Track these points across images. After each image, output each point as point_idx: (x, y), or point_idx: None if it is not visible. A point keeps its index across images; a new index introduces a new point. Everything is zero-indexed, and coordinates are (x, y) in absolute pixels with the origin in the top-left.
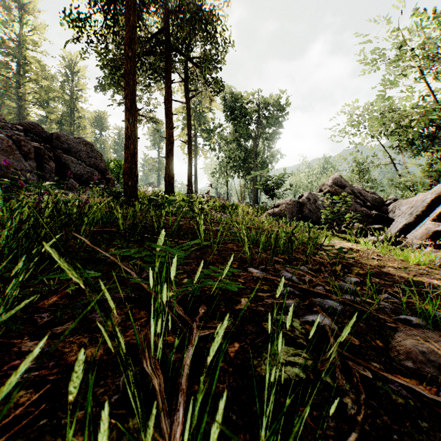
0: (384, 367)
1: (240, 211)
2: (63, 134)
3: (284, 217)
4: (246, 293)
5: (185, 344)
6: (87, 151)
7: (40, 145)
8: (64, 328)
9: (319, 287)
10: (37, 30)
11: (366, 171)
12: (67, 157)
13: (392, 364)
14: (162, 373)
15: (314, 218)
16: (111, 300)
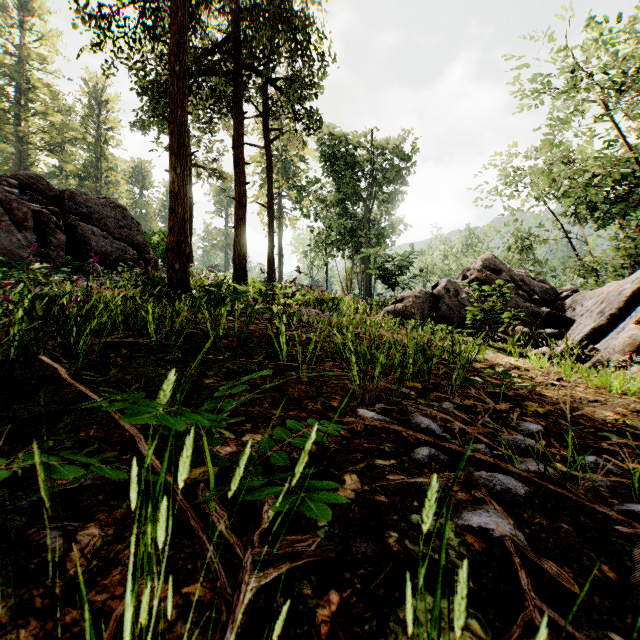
0: None
1: (345, 308)
2: (80, 192)
3: (411, 317)
4: (354, 460)
5: None
6: (117, 218)
7: (43, 207)
8: None
9: (479, 445)
10: (46, 40)
11: (529, 249)
12: (86, 226)
13: None
14: None
15: (456, 319)
16: None
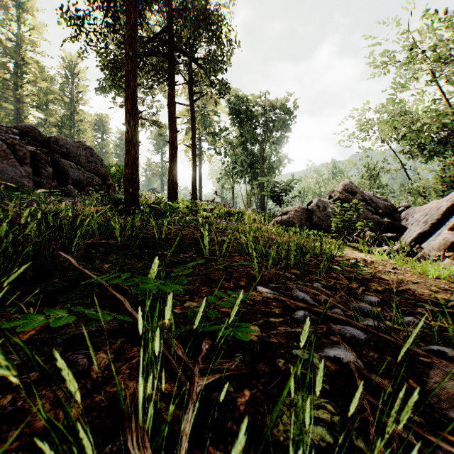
0: (425, 420)
1: (246, 219)
2: (62, 138)
3: (293, 225)
4: (256, 318)
5: (183, 410)
6: (87, 156)
7: (36, 149)
8: (37, 375)
9: (337, 310)
10: (36, 30)
11: (376, 177)
12: (66, 162)
13: (433, 416)
14: (153, 450)
15: (324, 226)
16: (72, 379)
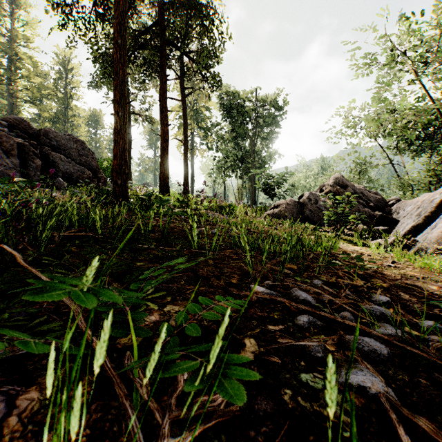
0: None
1: (237, 212)
2: (52, 131)
3: (285, 218)
4: (251, 326)
5: None
6: (78, 149)
7: (25, 141)
8: None
9: (345, 313)
10: (29, 26)
11: (365, 172)
12: (56, 154)
13: None
14: None
15: (315, 219)
16: None
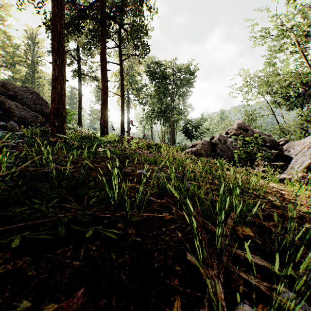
0: None
1: (162, 150)
2: (10, 83)
3: (200, 155)
4: None
5: None
6: (33, 99)
7: None
8: None
9: None
10: (4, 8)
11: (253, 120)
12: (12, 102)
13: None
14: None
15: (225, 156)
16: None
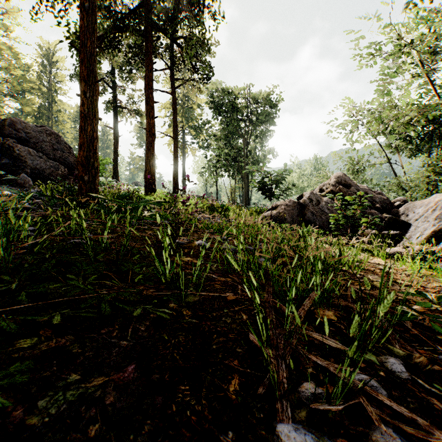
0: None
1: (231, 214)
2: (20, 121)
3: (284, 221)
4: None
5: None
6: (52, 143)
7: None
8: None
9: None
10: (9, 14)
11: (361, 171)
12: (24, 148)
13: None
14: None
15: (318, 222)
16: None
